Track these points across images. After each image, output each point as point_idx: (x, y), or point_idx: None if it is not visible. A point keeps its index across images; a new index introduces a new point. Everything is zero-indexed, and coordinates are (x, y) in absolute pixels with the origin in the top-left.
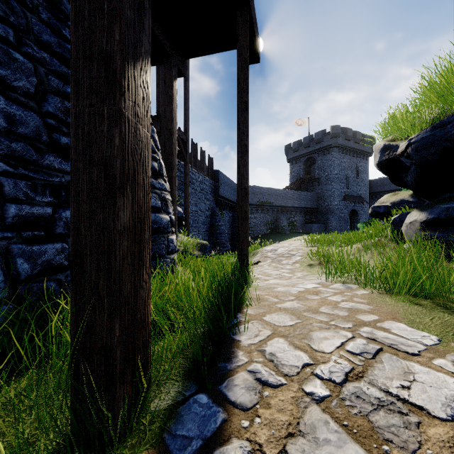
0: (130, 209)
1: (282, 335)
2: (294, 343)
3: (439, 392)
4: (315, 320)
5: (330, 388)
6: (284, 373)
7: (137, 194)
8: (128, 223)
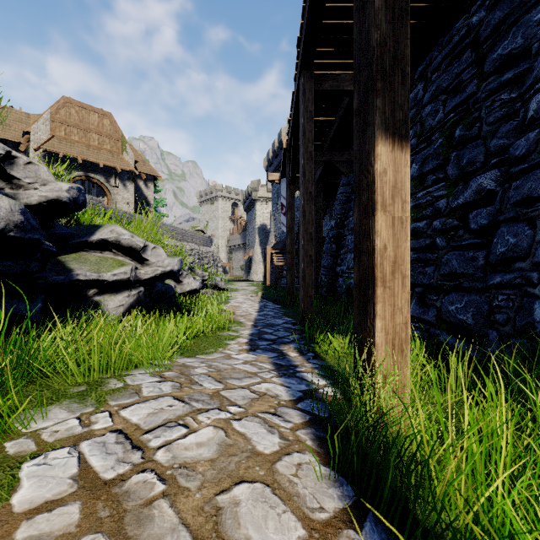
0: (358, 271)
1: (258, 456)
2: (245, 439)
3: (151, 404)
4: (186, 504)
5: (225, 408)
6: (259, 417)
7: (363, 259)
8: (356, 281)
